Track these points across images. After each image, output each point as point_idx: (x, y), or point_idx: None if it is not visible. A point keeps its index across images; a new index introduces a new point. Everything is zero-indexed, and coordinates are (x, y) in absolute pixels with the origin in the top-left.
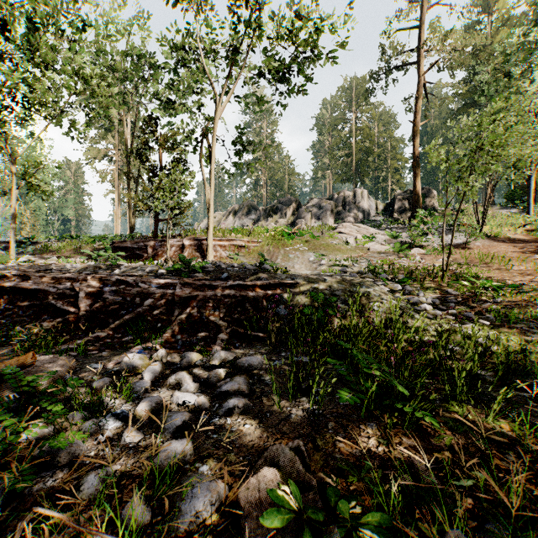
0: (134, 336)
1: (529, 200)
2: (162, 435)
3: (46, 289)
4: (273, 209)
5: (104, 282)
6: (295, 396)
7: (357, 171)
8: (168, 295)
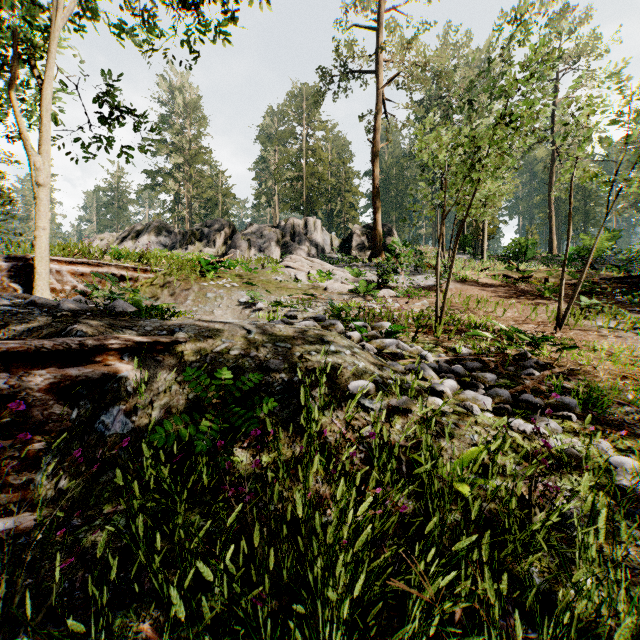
0: None
1: (484, 245)
2: None
3: None
4: (196, 234)
5: None
6: None
7: (309, 200)
8: None
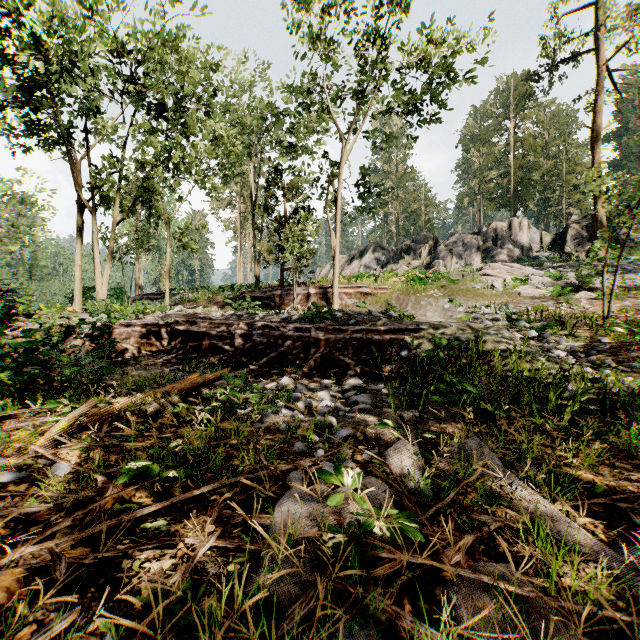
0: (278, 370)
1: None
2: (316, 416)
3: (209, 332)
4: (405, 249)
5: (252, 326)
6: (408, 409)
7: (517, 195)
8: (304, 337)
